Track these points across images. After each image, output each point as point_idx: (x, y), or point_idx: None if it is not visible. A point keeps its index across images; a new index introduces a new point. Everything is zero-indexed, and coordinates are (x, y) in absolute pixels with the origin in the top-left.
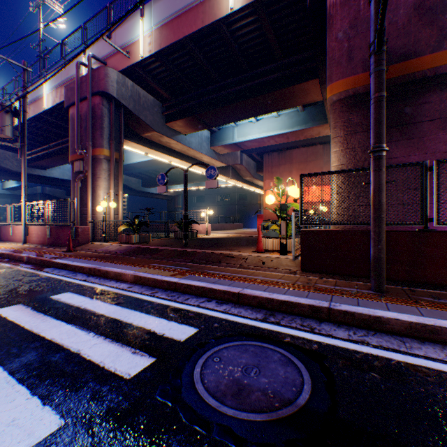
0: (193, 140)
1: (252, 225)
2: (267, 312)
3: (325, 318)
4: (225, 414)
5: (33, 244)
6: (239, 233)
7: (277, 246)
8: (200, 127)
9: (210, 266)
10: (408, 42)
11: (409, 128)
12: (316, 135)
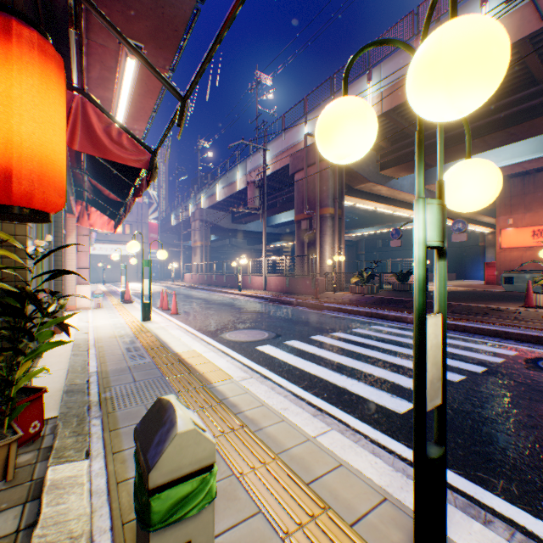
0: (404, 182)
1: (464, 275)
2: None
3: None
4: None
5: (271, 291)
6: (461, 286)
7: None
8: None
9: (477, 317)
10: None
11: None
12: None
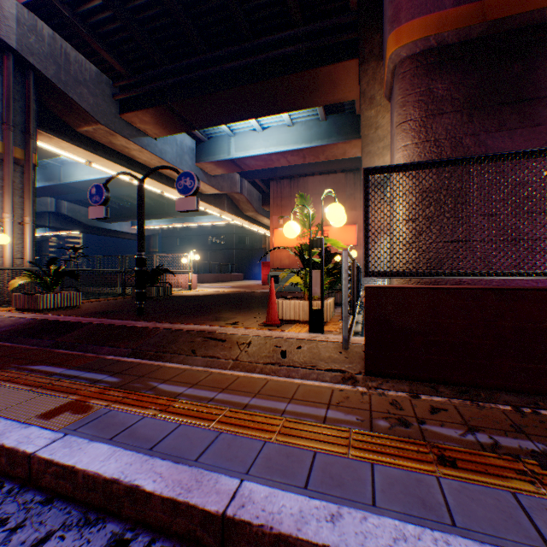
0: (168, 148)
1: (255, 275)
2: None
3: None
4: None
5: None
6: (239, 287)
7: (303, 313)
8: (177, 127)
9: (171, 366)
10: None
11: (533, 106)
12: (341, 156)
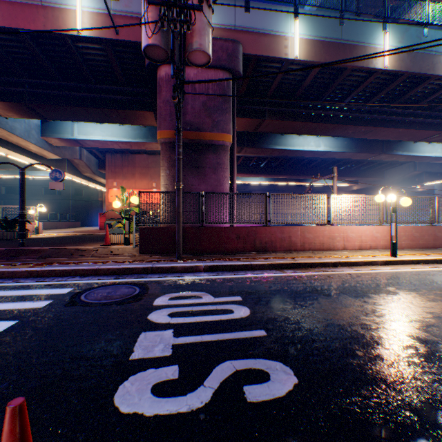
0: (18, 125)
1: (92, 223)
2: (118, 275)
3: (151, 272)
4: (104, 302)
5: None
6: (80, 232)
7: (123, 240)
8: (31, 115)
9: (64, 258)
10: (200, 122)
11: (201, 169)
12: (156, 149)
